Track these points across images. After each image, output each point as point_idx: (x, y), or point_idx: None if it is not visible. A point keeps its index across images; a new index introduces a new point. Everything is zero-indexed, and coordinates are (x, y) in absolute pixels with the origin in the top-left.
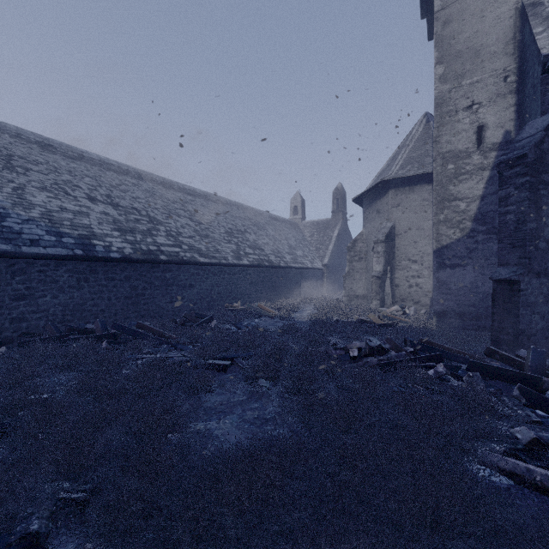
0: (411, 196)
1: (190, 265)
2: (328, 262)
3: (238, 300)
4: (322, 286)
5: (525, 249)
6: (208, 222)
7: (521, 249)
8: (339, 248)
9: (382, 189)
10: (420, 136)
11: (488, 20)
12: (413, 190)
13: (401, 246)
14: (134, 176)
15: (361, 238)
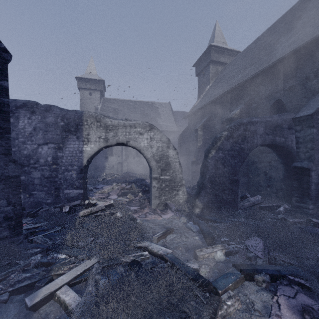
0: None
1: None
2: None
3: None
4: None
5: None
6: None
7: None
8: None
9: None
10: None
11: (91, 106)
12: None
13: None
14: None
15: None
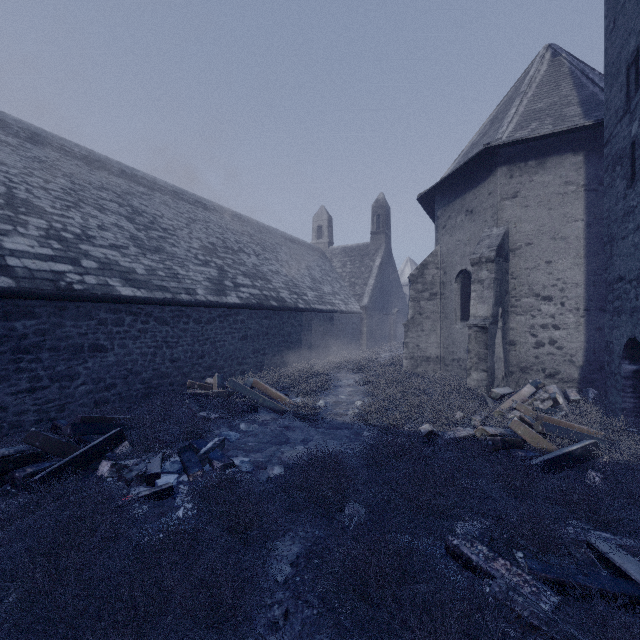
0: (540, 176)
1: (97, 303)
2: (369, 304)
3: (219, 371)
4: (361, 339)
5: None
6: (169, 229)
7: None
8: (382, 283)
9: (478, 170)
10: (546, 77)
11: None
12: (545, 166)
13: (521, 270)
14: (16, 133)
15: (434, 261)
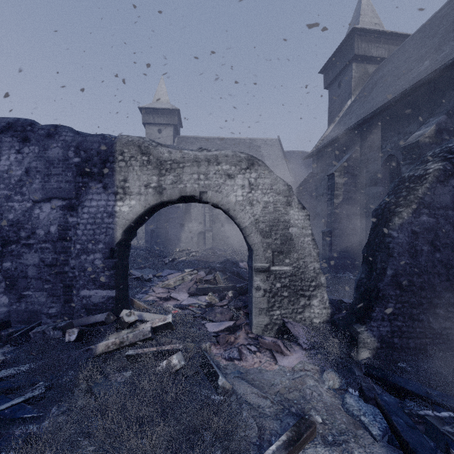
0: None
1: None
2: None
3: None
4: None
5: (156, 222)
6: None
7: (155, 222)
8: None
9: None
10: None
11: None
12: None
13: None
14: None
15: None
